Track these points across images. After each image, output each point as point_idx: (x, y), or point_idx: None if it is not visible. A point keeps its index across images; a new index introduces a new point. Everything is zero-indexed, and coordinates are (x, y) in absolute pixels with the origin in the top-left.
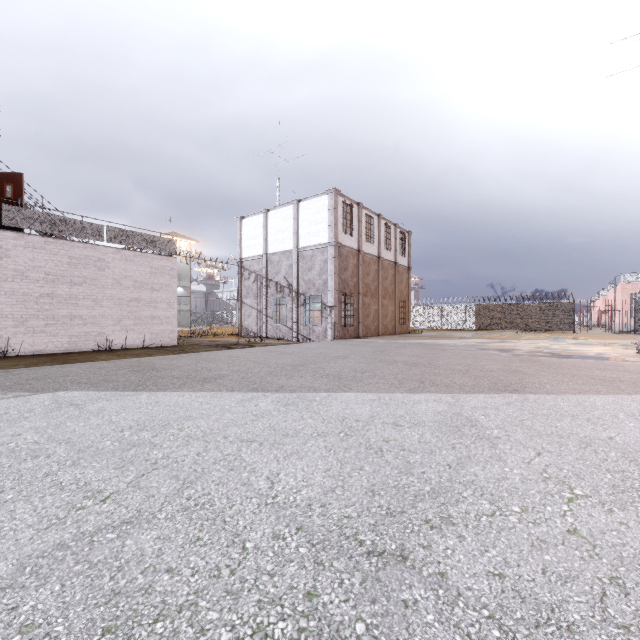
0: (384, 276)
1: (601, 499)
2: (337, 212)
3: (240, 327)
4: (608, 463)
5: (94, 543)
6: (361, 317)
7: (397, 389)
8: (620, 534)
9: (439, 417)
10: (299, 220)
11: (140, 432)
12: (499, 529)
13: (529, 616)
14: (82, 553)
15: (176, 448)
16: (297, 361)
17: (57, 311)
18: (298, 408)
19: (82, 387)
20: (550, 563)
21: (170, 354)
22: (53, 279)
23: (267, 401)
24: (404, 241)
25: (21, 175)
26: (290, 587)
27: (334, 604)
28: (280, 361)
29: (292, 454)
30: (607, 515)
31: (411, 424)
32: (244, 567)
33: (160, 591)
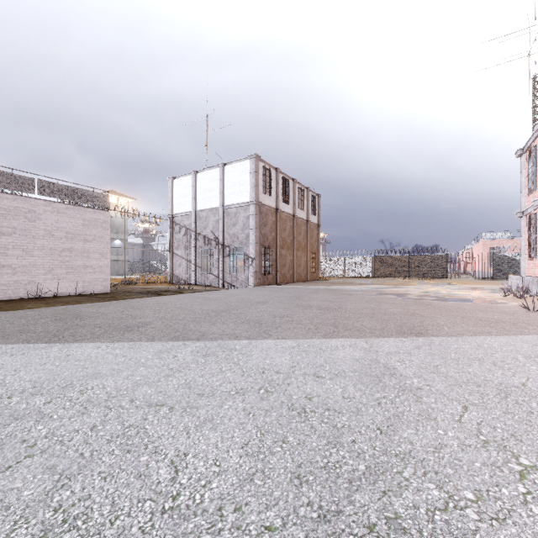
0: (298, 231)
1: None
2: (258, 175)
3: (172, 275)
4: (536, 417)
5: None
6: (279, 266)
7: (314, 334)
8: None
9: (358, 365)
10: (224, 181)
11: (32, 397)
12: (461, 535)
13: None
14: None
15: (68, 420)
16: (221, 307)
17: None
18: (217, 359)
19: None
20: None
21: (100, 301)
22: None
23: (186, 351)
24: (314, 202)
25: None
26: None
27: None
28: (205, 307)
29: (205, 422)
30: None
31: (332, 375)
32: None
33: None
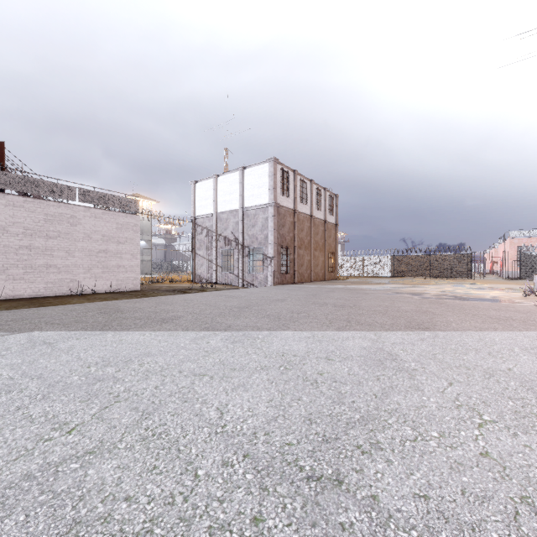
0: (315, 232)
1: (506, 424)
2: (276, 178)
3: (194, 274)
4: (509, 391)
5: (59, 473)
6: (296, 266)
7: (328, 328)
8: (525, 456)
9: (364, 352)
10: (244, 184)
11: (105, 368)
12: (421, 453)
13: (453, 536)
14: (47, 483)
15: (136, 382)
16: (243, 304)
17: (34, 261)
18: (244, 345)
19: (55, 327)
20: (468, 484)
21: (133, 298)
22: (31, 233)
23: (217, 339)
24: (332, 202)
25: (2, 143)
26: (238, 513)
27: (278, 528)
28: (228, 304)
29: (239, 386)
30: (513, 438)
31: (341, 358)
32: (196, 494)
33: (118, 519)
